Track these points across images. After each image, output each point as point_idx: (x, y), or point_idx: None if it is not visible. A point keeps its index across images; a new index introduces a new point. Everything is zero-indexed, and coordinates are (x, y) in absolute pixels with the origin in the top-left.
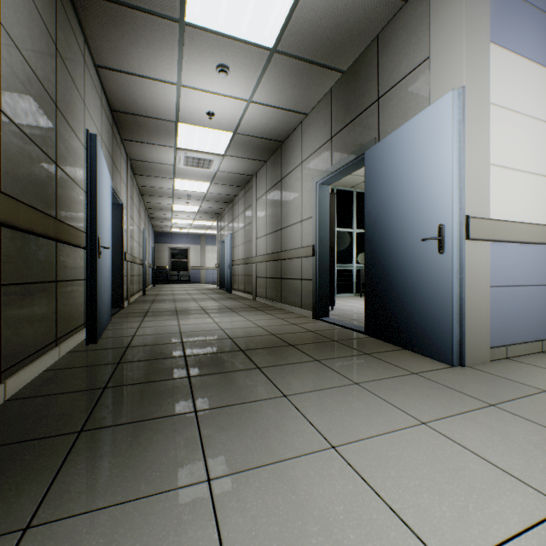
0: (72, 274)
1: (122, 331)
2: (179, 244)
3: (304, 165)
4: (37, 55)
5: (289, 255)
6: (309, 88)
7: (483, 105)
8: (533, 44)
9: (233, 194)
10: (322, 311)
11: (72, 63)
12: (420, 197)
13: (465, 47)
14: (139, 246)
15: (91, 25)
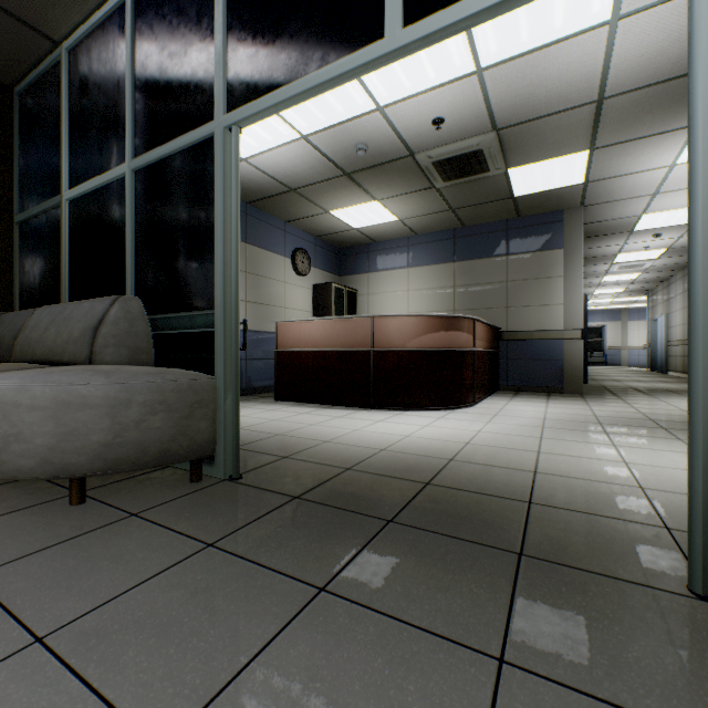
0: None
1: (590, 383)
2: (591, 322)
3: None
4: None
5: None
6: None
7: None
8: None
9: (667, 275)
10: None
11: None
12: None
13: None
14: None
15: None
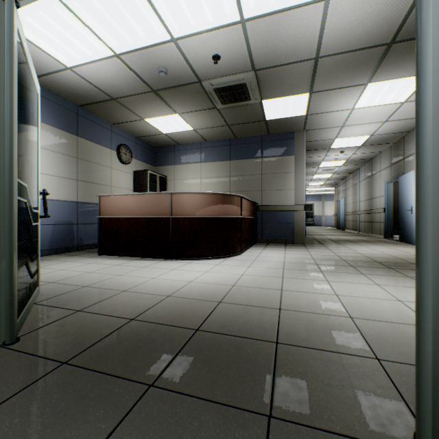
0: None
1: (307, 237)
2: (307, 201)
3: (381, 172)
4: None
5: (374, 211)
6: (379, 148)
7: None
8: None
9: (345, 176)
10: (388, 235)
11: None
12: (408, 197)
13: None
14: None
15: None
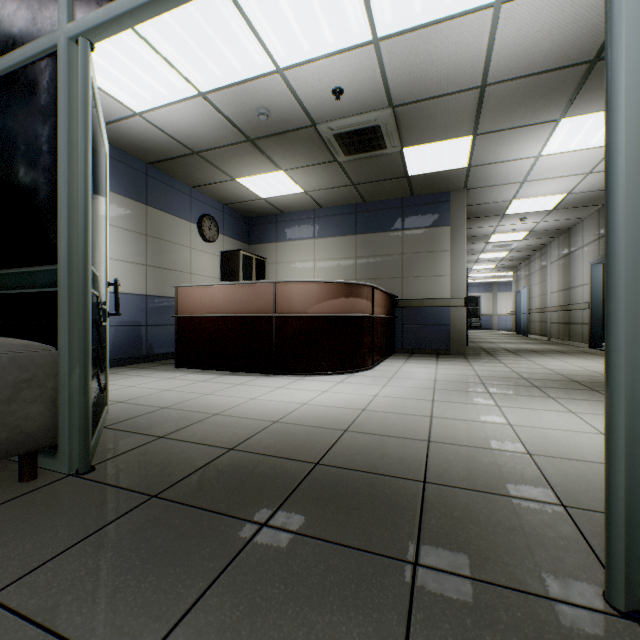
0: None
1: (470, 345)
2: (470, 293)
3: (583, 249)
4: None
5: (573, 307)
6: (580, 212)
7: None
8: None
9: (529, 254)
10: (594, 344)
11: None
12: None
13: None
14: None
15: None
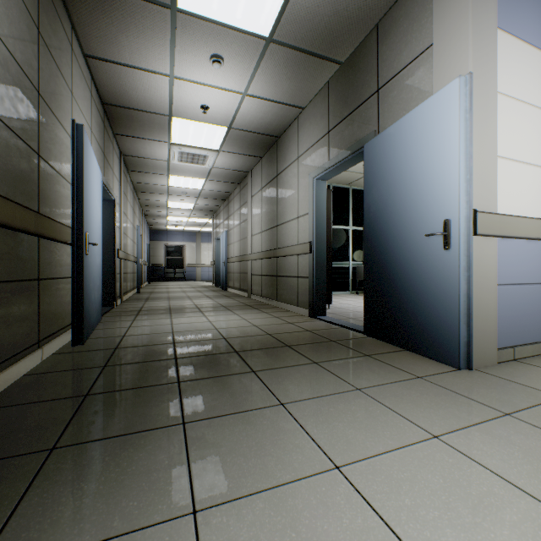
0: (58, 271)
1: (112, 331)
2: (175, 241)
3: (301, 160)
4: (15, 37)
5: (285, 252)
6: (305, 80)
7: (490, 93)
8: (540, 32)
9: (228, 190)
10: (318, 310)
11: (57, 50)
12: (423, 191)
13: (472, 32)
14: (133, 244)
15: (78, 10)
